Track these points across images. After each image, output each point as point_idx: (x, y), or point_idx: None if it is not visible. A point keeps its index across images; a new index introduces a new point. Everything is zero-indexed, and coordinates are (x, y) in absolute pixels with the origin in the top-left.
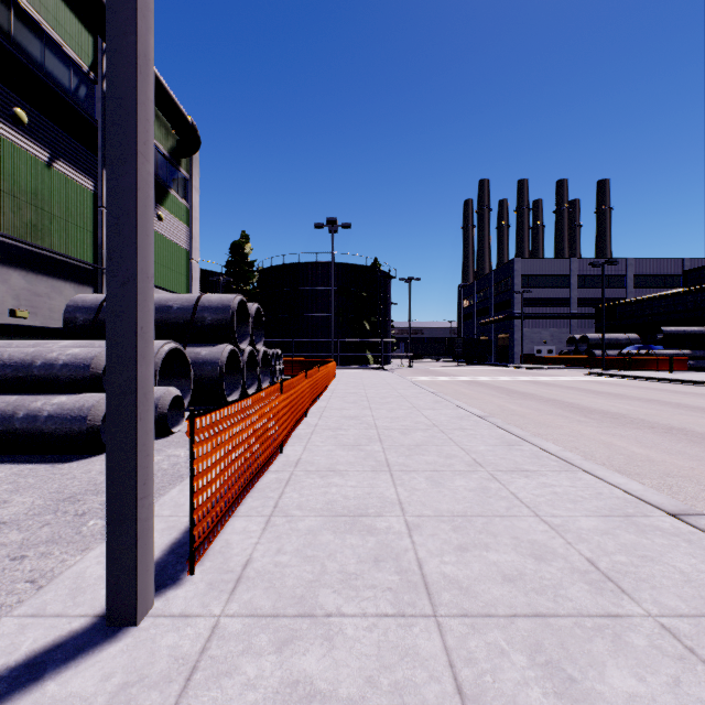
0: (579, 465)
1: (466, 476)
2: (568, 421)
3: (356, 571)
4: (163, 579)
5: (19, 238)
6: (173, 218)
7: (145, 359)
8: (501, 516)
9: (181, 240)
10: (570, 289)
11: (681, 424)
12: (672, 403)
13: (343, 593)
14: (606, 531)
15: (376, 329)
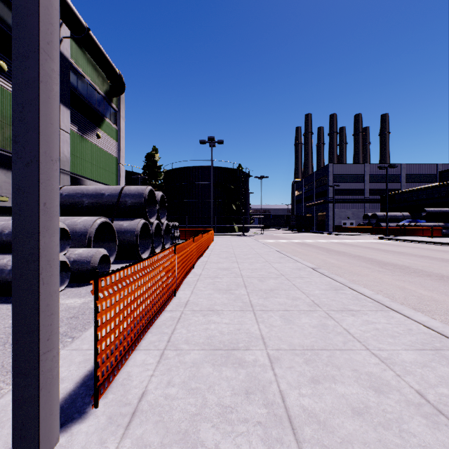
0: (390, 306)
1: (309, 315)
2: (371, 271)
3: (231, 403)
4: (71, 413)
5: (1, 148)
6: (107, 136)
7: (49, 231)
8: (340, 349)
9: (112, 151)
10: (364, 183)
11: (448, 273)
12: (438, 258)
13: (220, 427)
14: (424, 364)
15: (239, 209)
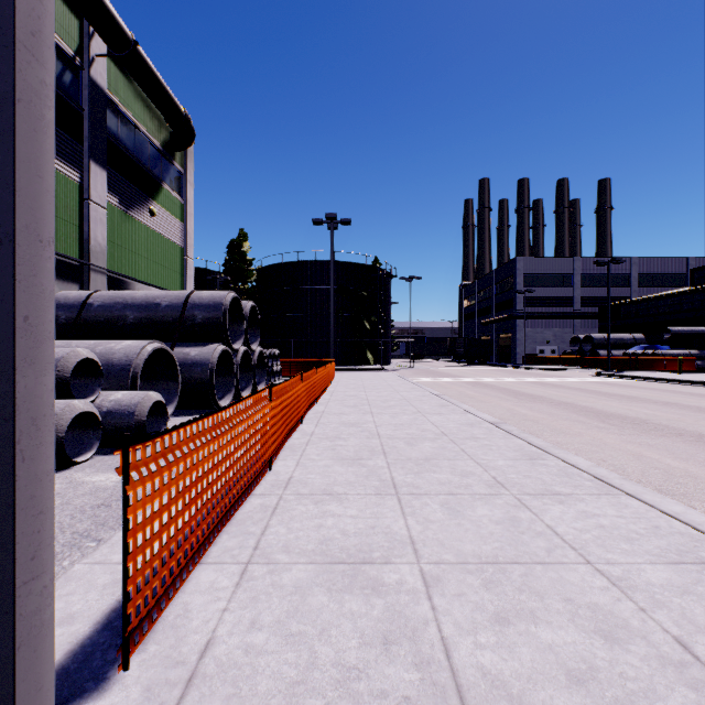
0: (620, 486)
1: (488, 501)
2: (587, 427)
3: (358, 662)
4: (82, 680)
5: None
6: (166, 213)
7: (35, 366)
8: (543, 562)
9: (175, 236)
10: (573, 288)
11: None
12: (692, 407)
13: None
14: (685, 588)
15: (376, 329)
